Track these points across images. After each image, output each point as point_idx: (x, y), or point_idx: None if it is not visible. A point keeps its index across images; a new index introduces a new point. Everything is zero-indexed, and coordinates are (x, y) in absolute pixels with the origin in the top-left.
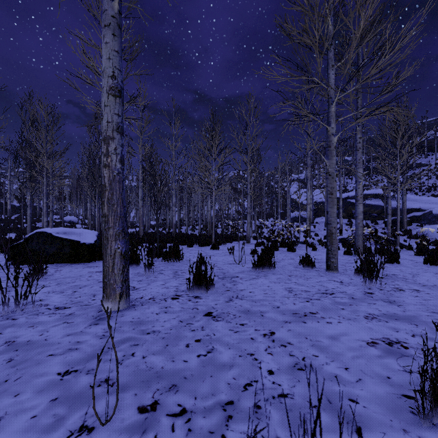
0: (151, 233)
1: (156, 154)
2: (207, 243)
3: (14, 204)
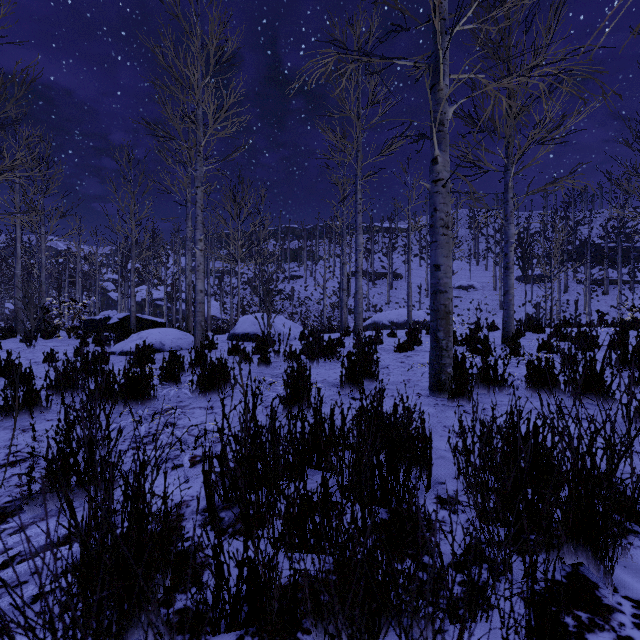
0: None
1: None
2: None
3: None
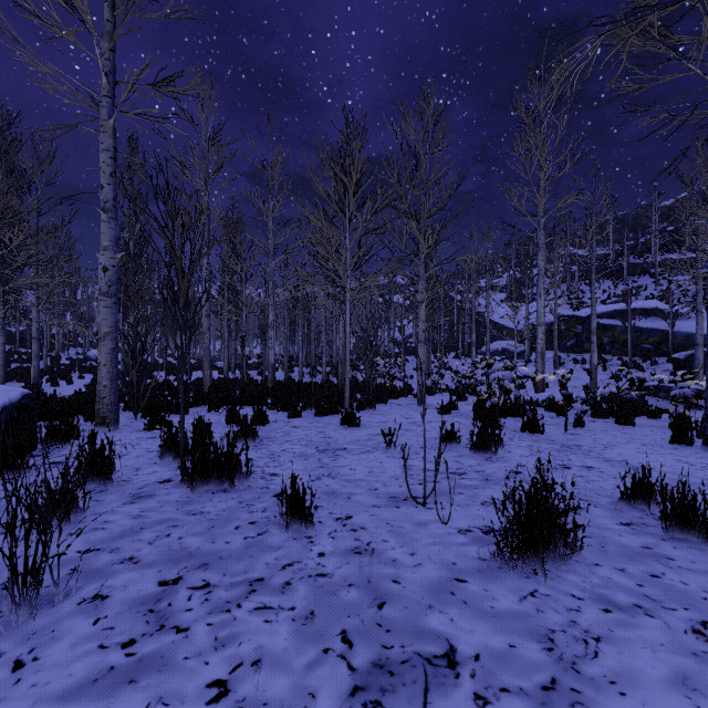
0: (231, 380)
1: (241, 231)
2: (334, 407)
3: (8, 328)
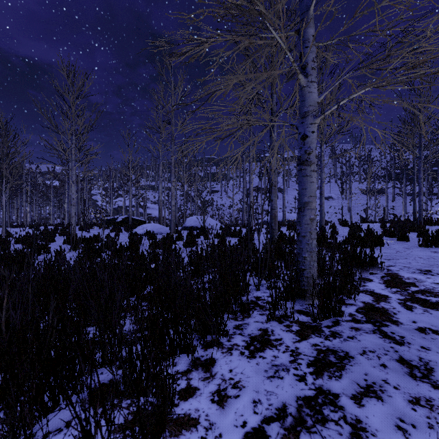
0: None
1: None
2: None
3: None
